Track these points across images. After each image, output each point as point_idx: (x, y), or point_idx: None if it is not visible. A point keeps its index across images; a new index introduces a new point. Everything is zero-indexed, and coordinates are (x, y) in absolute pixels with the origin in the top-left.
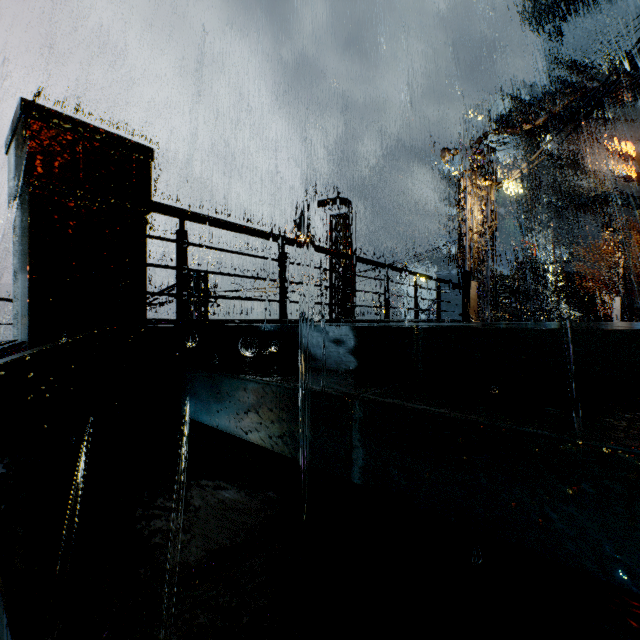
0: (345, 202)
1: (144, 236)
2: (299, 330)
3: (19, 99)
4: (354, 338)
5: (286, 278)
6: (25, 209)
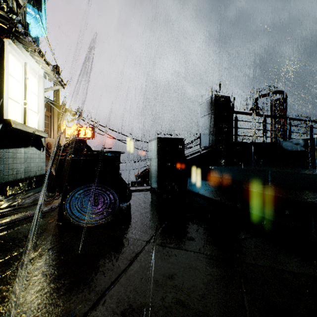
0: (280, 92)
1: (232, 120)
2: (280, 142)
3: (213, 94)
4: (303, 142)
5: (265, 129)
6: (212, 117)
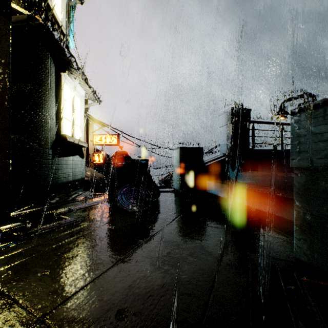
0: (308, 95)
1: (248, 129)
2: None
3: (230, 107)
4: None
5: (283, 136)
6: (229, 127)
